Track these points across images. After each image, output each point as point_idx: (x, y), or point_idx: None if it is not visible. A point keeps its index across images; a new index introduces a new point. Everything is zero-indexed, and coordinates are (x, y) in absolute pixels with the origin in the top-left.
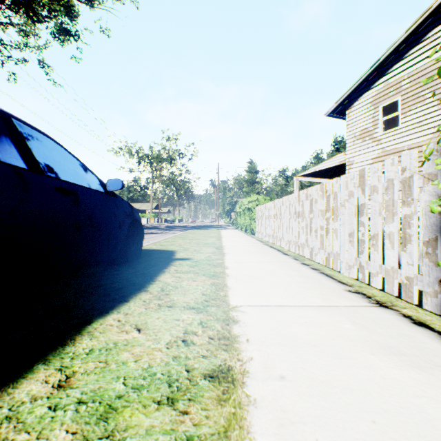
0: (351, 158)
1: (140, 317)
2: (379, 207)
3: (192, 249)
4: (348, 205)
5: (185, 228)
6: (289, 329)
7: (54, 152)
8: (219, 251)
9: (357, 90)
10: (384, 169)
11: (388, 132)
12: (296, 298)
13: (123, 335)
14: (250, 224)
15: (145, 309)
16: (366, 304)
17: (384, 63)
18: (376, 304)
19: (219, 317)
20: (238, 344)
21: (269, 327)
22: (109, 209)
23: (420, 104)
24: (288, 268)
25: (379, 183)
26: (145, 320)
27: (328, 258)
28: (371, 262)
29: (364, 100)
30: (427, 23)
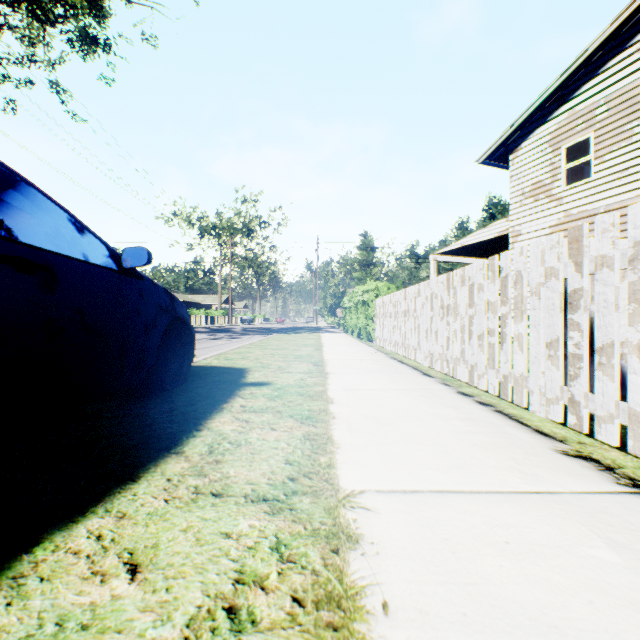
0: (516, 226)
1: (149, 526)
2: (614, 295)
3: (275, 366)
4: (545, 293)
5: (268, 331)
6: (477, 564)
7: (9, 192)
8: (318, 370)
9: (527, 124)
10: None
11: (575, 186)
12: (469, 472)
13: (91, 591)
14: (366, 326)
15: (165, 503)
16: (615, 489)
17: (568, 82)
18: (634, 487)
19: (317, 526)
20: (363, 625)
21: (429, 559)
22: (126, 300)
23: (625, 143)
24: (437, 402)
25: (614, 250)
26: (157, 535)
27: (504, 384)
28: (597, 395)
29: (538, 138)
30: (636, 20)
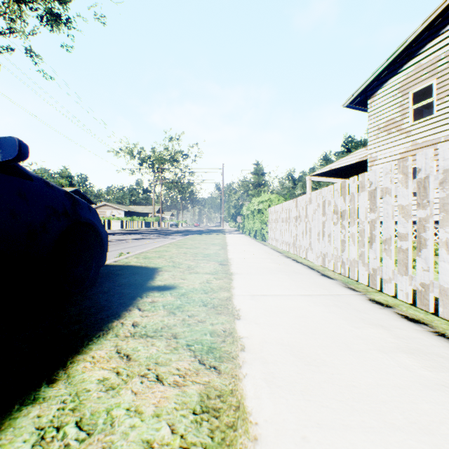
0: (373, 153)
1: None
2: None
3: (185, 266)
4: None
5: (187, 233)
6: None
7: None
8: (223, 270)
9: (382, 76)
10: (414, 165)
11: (420, 122)
12: None
13: None
14: (261, 229)
15: None
16: None
17: (414, 42)
18: None
19: None
20: None
21: None
22: None
23: None
24: (357, 316)
25: None
26: None
27: (423, 293)
28: None
29: (390, 86)
30: None
